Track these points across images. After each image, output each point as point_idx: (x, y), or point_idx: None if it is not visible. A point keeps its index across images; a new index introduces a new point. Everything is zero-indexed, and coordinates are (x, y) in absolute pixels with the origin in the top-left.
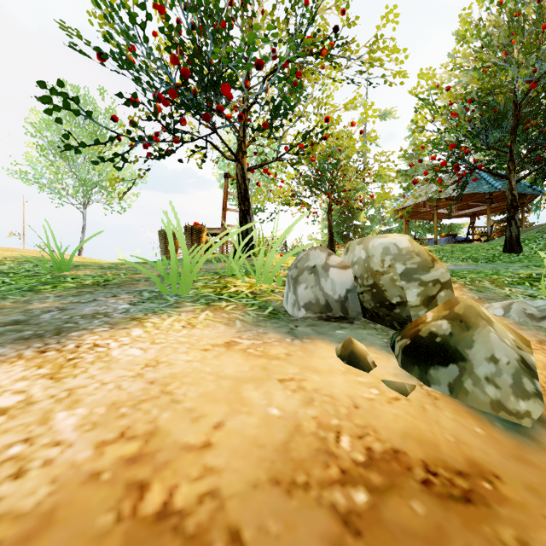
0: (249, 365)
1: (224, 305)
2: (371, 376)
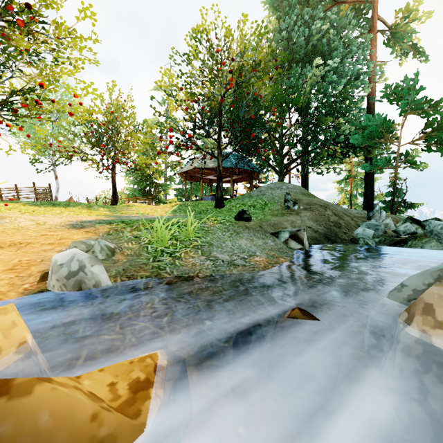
0: None
1: None
2: None
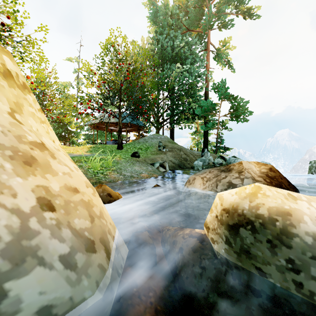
0: None
1: None
2: None
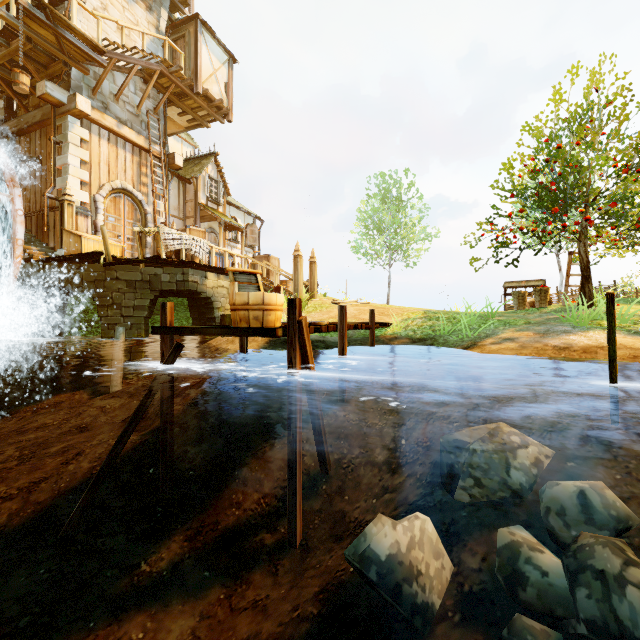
0: (634, 340)
1: None
2: None
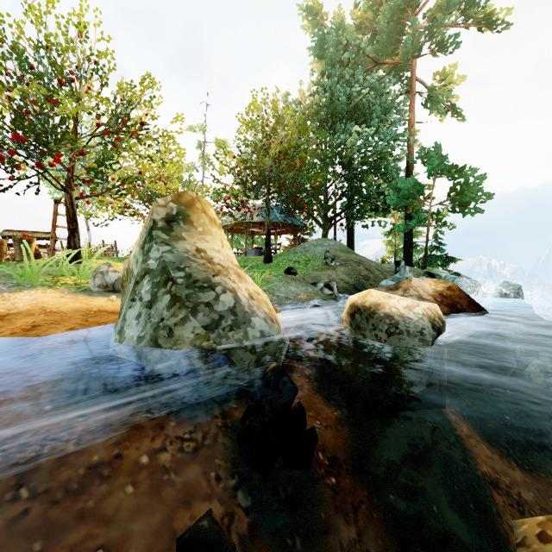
0: (70, 300)
1: (59, 288)
2: (113, 303)
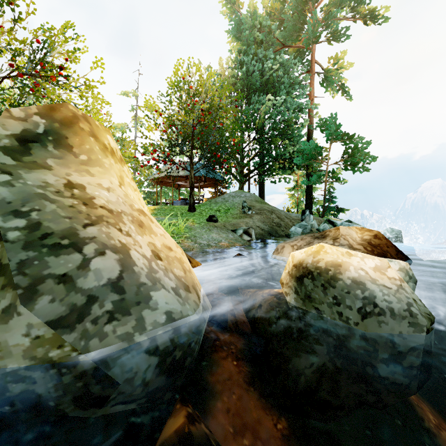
0: None
1: None
2: None
